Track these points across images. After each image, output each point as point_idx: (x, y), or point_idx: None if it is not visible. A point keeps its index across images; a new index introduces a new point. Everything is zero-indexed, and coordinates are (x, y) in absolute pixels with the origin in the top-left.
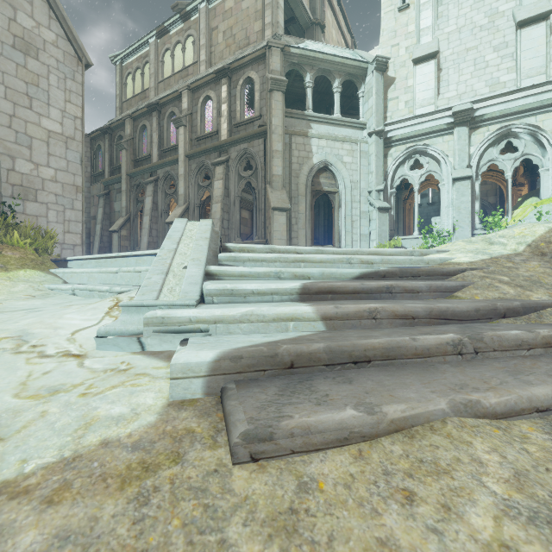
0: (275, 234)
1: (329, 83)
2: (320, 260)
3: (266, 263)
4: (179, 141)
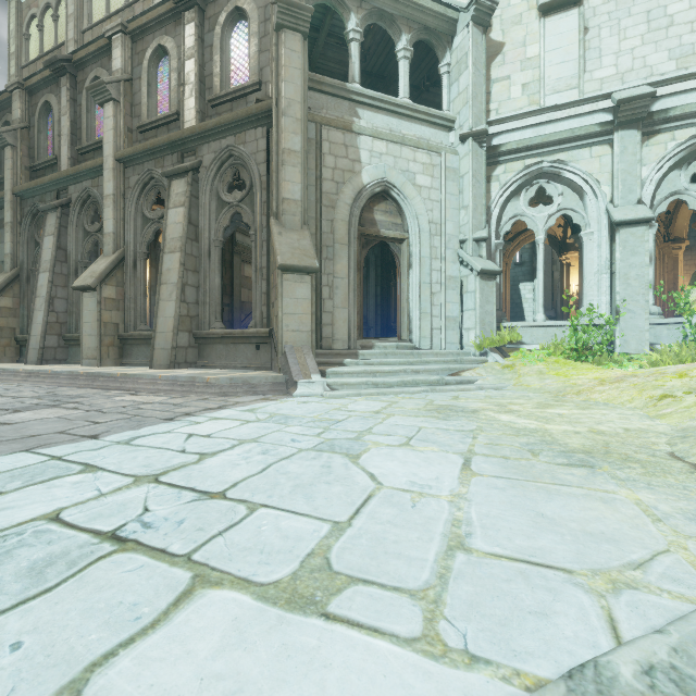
0: (287, 320)
1: (386, 56)
2: None
3: None
4: (105, 131)
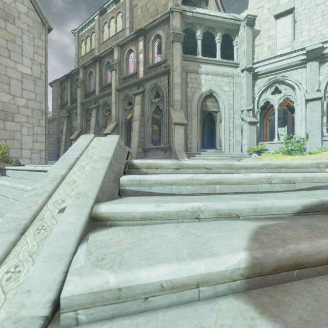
0: (176, 141)
1: (212, 38)
2: (237, 181)
3: (175, 186)
4: (112, 80)
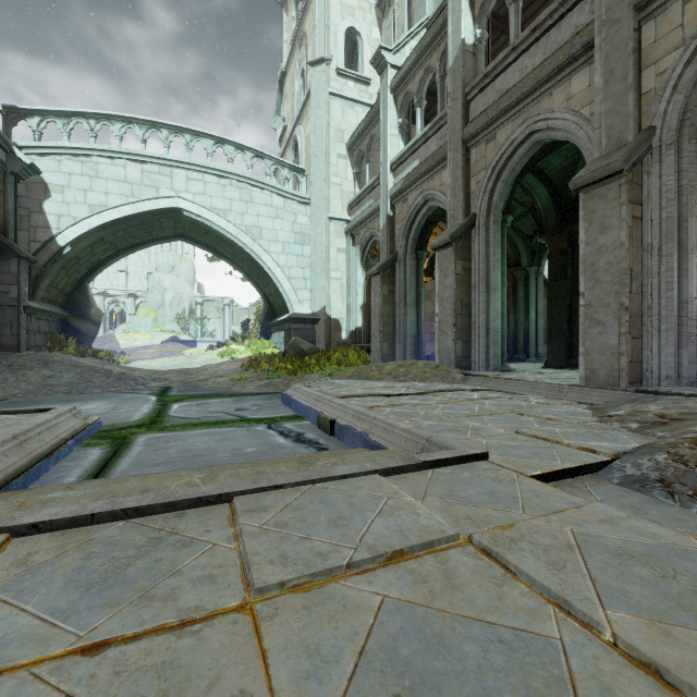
0: None
1: None
2: None
3: None
4: None
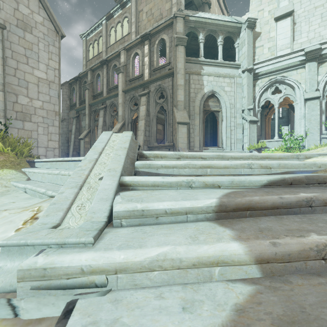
0: (179, 139)
1: (214, 40)
2: (224, 166)
3: (176, 169)
4: (119, 82)
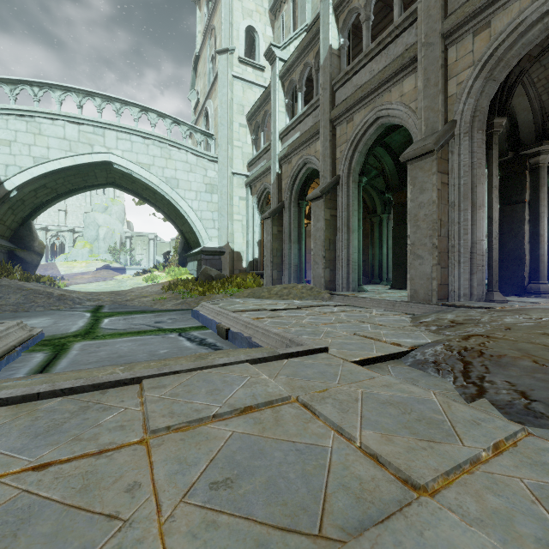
0: None
1: None
2: None
3: None
4: None
